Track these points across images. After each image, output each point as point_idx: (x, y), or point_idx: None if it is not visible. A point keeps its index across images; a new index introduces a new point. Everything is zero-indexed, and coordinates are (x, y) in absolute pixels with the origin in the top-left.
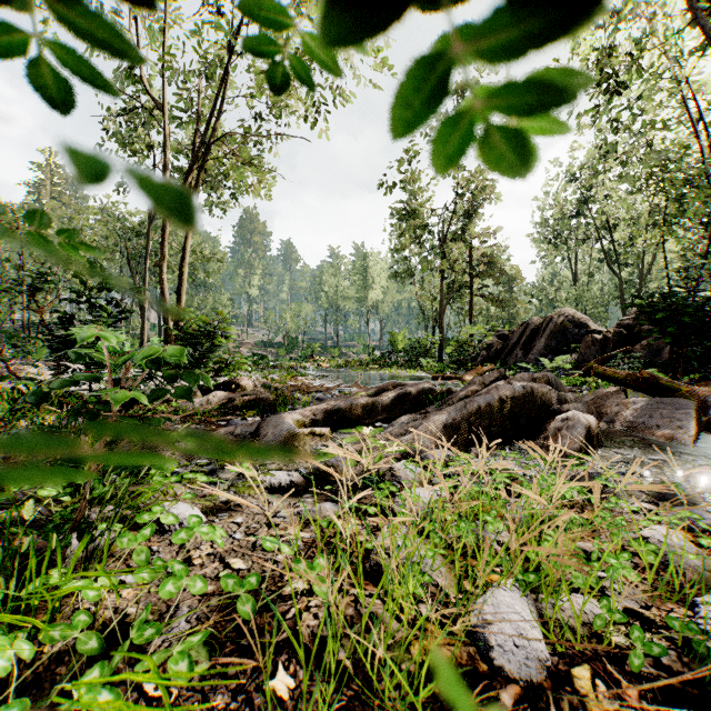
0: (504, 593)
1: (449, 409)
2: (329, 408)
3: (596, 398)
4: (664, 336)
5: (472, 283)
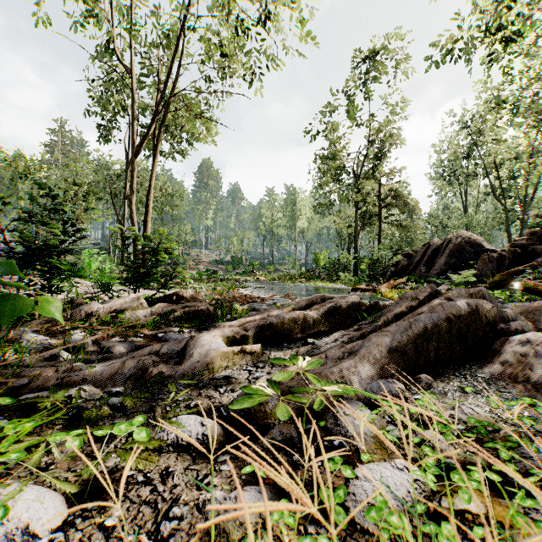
0: None
1: (392, 329)
2: (261, 322)
3: (525, 312)
4: None
5: (381, 213)
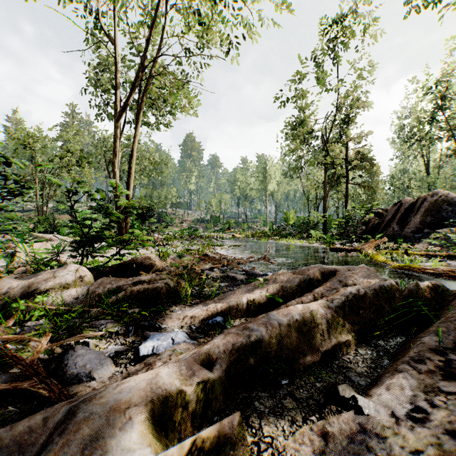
0: None
1: None
2: (239, 339)
3: None
4: None
5: (348, 174)
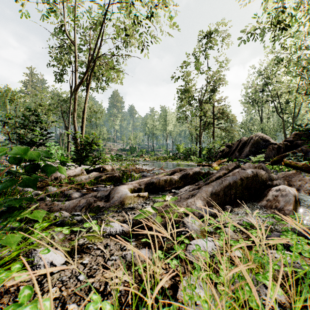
0: None
1: (213, 184)
2: (147, 181)
3: (285, 176)
4: None
5: (214, 122)
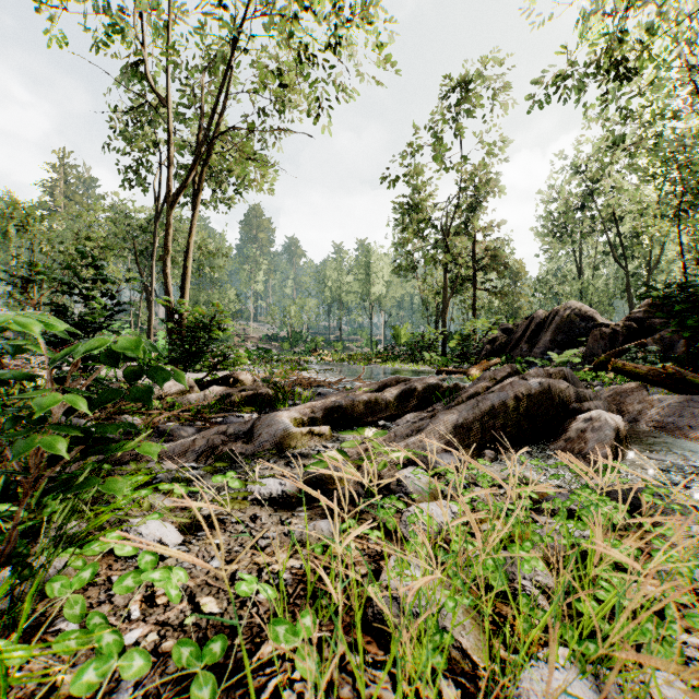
0: (557, 674)
1: (459, 408)
2: (329, 405)
3: (614, 394)
4: (682, 328)
5: (476, 277)
